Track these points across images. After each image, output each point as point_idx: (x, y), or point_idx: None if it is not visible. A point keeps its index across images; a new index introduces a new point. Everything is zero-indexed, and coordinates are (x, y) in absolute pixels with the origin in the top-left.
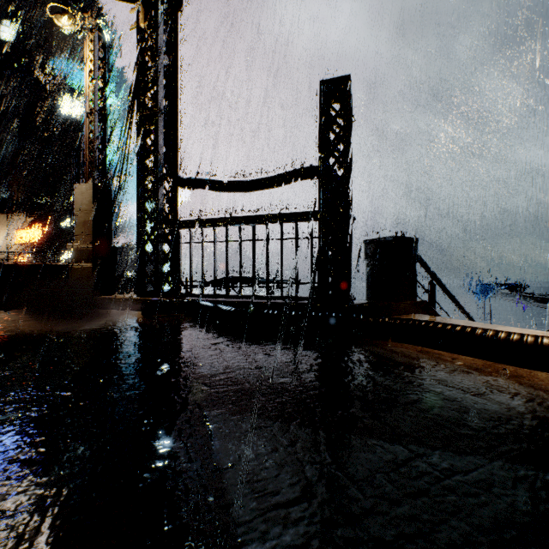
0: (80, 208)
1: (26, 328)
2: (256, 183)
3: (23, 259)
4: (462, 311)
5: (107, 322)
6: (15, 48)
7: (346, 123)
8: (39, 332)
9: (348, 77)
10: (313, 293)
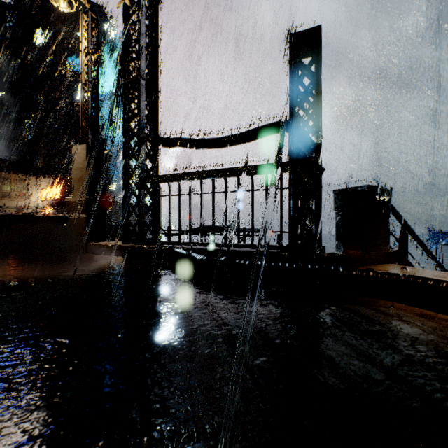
0: (76, 167)
1: (17, 273)
2: (228, 139)
3: (47, 212)
4: (434, 261)
5: (91, 267)
6: (44, 50)
7: (316, 73)
8: (26, 277)
9: (319, 28)
10: (278, 240)
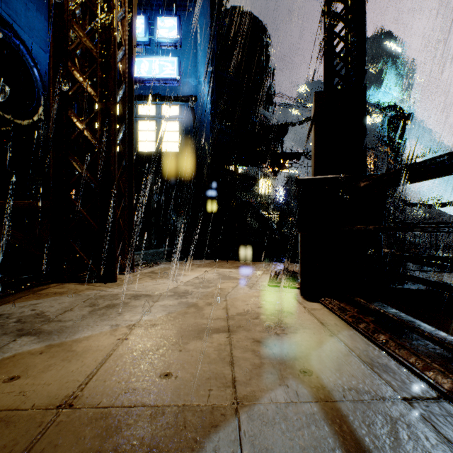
0: None
1: None
2: (440, 205)
3: None
4: None
5: None
6: None
7: None
8: None
9: None
10: None
